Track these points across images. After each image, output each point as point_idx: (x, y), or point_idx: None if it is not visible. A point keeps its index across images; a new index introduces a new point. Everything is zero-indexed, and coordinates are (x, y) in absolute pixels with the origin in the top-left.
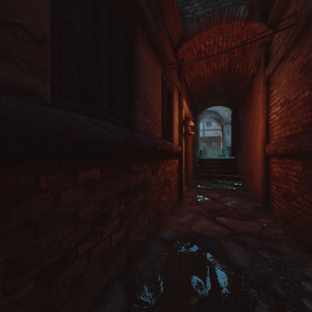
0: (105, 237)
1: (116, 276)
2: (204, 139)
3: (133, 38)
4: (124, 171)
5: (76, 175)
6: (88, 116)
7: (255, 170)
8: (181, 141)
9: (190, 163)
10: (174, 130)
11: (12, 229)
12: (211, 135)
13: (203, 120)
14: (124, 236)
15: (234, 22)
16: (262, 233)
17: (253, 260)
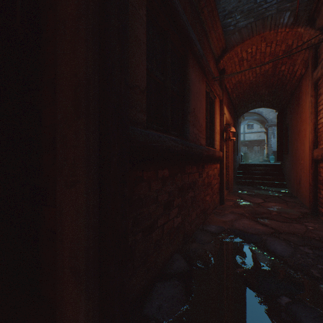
0: (170, 218)
1: (176, 250)
2: (245, 143)
3: (186, 66)
4: (180, 172)
5: (157, 173)
6: (161, 133)
7: (303, 175)
8: (222, 147)
9: (230, 168)
10: (215, 137)
11: (134, 200)
12: (253, 139)
13: (243, 122)
14: (181, 222)
15: (277, 29)
16: (305, 234)
17: (294, 252)
